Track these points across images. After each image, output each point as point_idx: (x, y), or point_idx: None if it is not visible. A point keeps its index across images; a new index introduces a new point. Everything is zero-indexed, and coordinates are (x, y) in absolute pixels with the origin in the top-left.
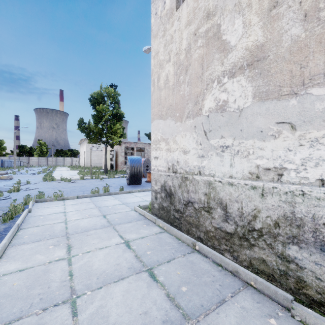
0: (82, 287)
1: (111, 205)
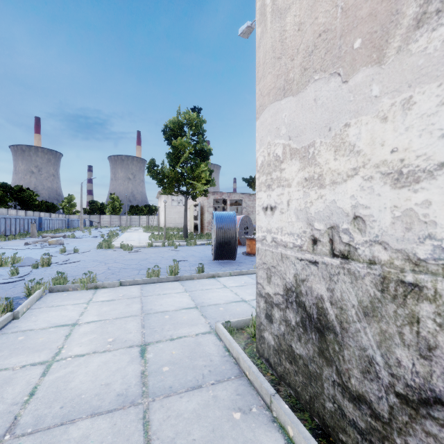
0: None
1: (172, 309)
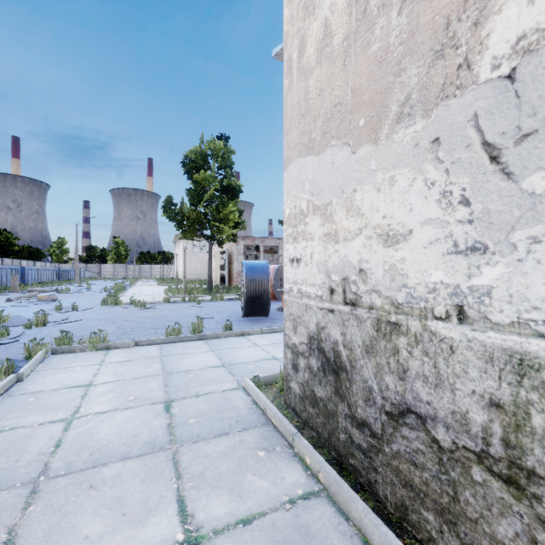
0: None
1: (197, 368)
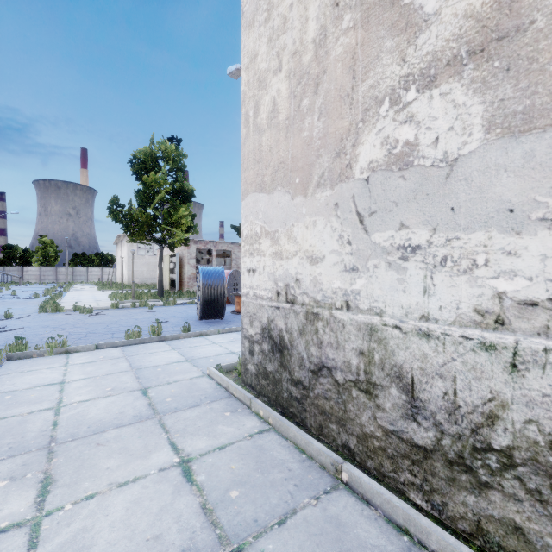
0: None
1: (163, 364)
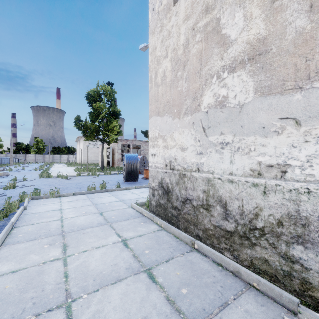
0: (78, 289)
1: (108, 202)
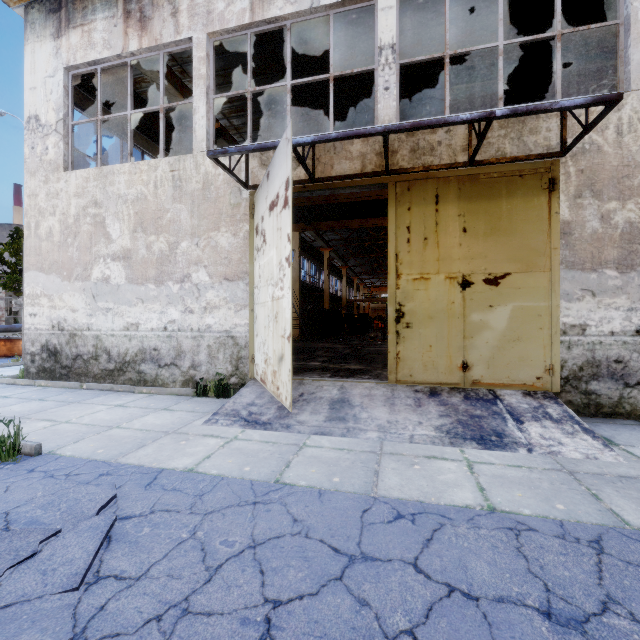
0: None
1: None
